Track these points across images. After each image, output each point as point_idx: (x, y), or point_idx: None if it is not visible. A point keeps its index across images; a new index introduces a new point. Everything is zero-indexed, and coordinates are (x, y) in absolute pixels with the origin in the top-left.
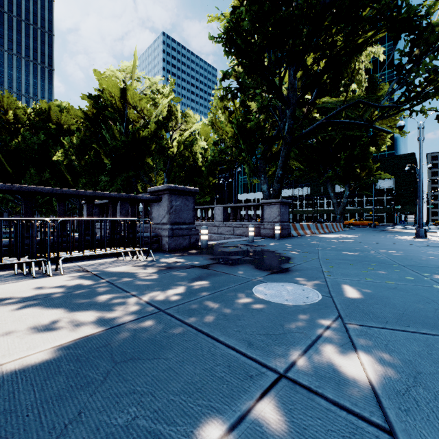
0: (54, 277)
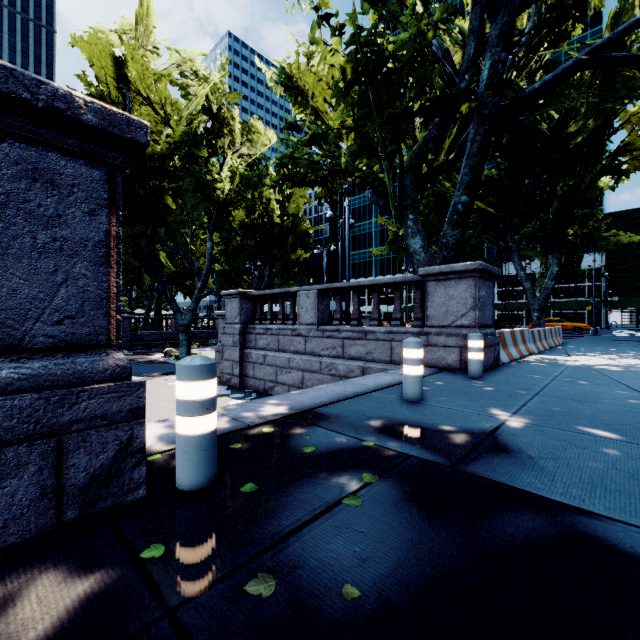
0: None
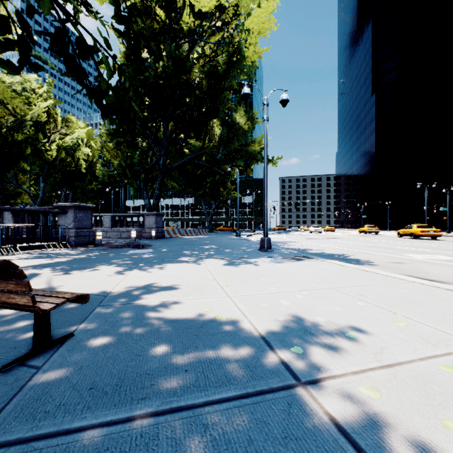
0: (19, 255)
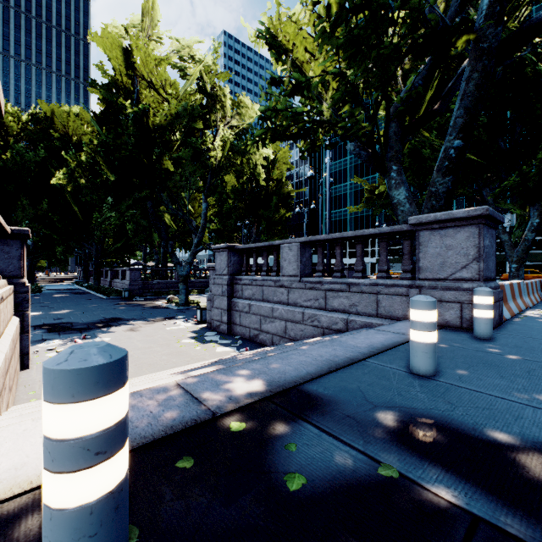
0: None
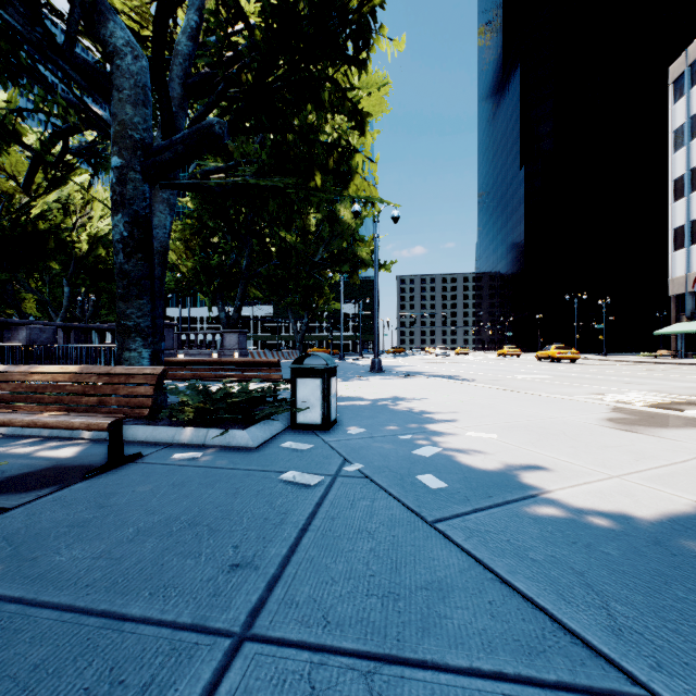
0: None
